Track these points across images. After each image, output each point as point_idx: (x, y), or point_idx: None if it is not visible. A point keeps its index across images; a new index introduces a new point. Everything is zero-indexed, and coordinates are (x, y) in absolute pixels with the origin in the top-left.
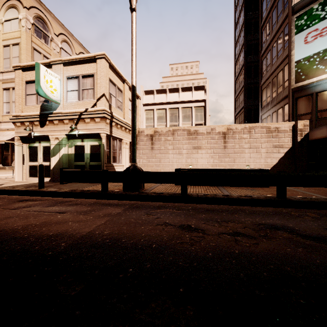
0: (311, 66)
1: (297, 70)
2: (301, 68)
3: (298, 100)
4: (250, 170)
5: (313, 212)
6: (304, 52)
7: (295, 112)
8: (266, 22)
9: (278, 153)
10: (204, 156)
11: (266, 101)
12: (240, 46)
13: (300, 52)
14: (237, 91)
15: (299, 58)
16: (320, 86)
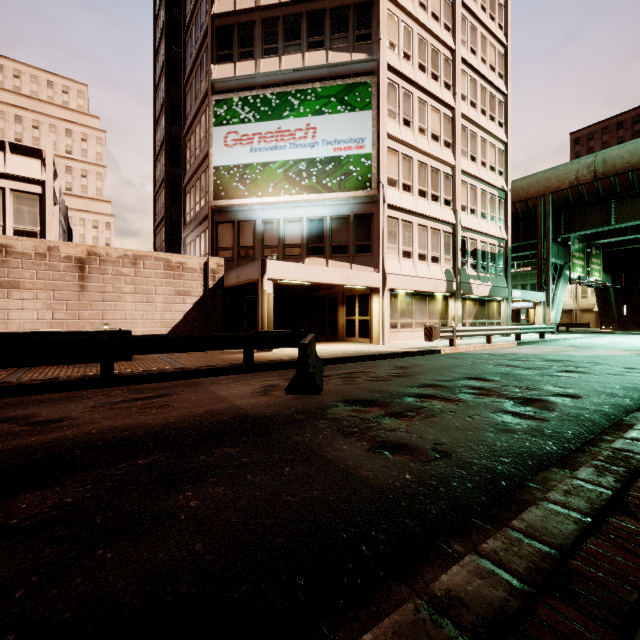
0: (232, 182)
1: (217, 180)
2: (221, 180)
3: (219, 226)
4: (97, 333)
5: (126, 389)
6: (224, 158)
7: (216, 243)
8: (190, 83)
9: (184, 304)
10: (28, 304)
11: (190, 215)
12: (162, 99)
13: (219, 155)
14: (158, 183)
15: (218, 164)
16: (242, 213)
